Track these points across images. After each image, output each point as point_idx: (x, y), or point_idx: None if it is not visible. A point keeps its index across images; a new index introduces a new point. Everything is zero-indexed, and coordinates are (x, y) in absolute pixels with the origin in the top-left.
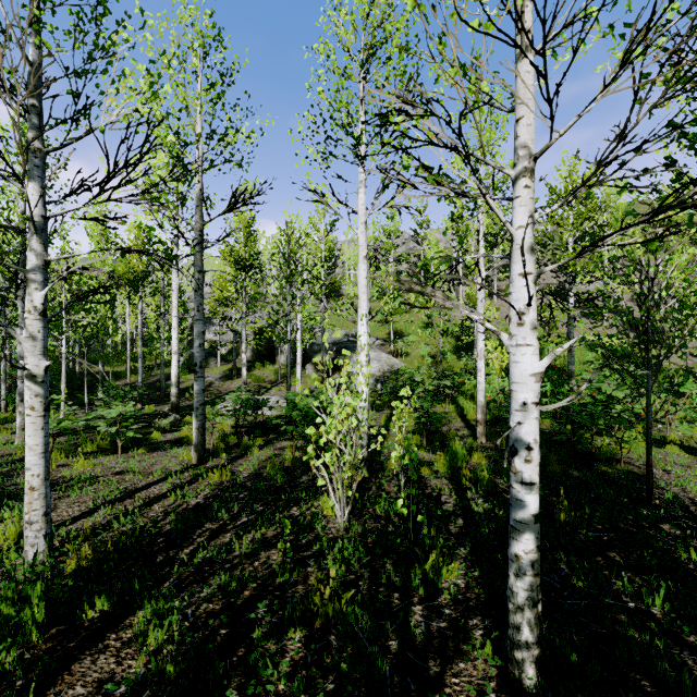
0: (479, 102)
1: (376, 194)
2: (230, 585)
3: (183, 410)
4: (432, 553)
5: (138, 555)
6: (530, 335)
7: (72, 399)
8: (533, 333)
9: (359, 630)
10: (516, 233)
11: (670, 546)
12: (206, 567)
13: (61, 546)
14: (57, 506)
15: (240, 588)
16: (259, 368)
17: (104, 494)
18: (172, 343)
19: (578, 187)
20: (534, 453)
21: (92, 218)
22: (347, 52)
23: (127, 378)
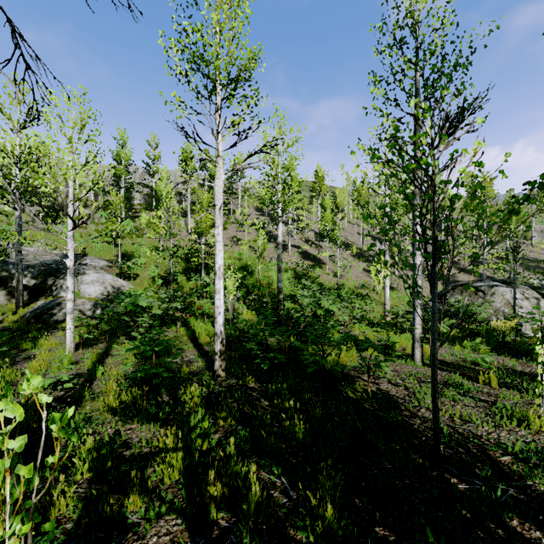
0: None
1: None
2: None
3: None
4: None
5: None
6: None
7: None
8: None
9: None
10: None
11: None
12: None
13: None
14: None
15: None
16: None
17: None
18: None
19: None
20: None
21: None
22: None
23: None
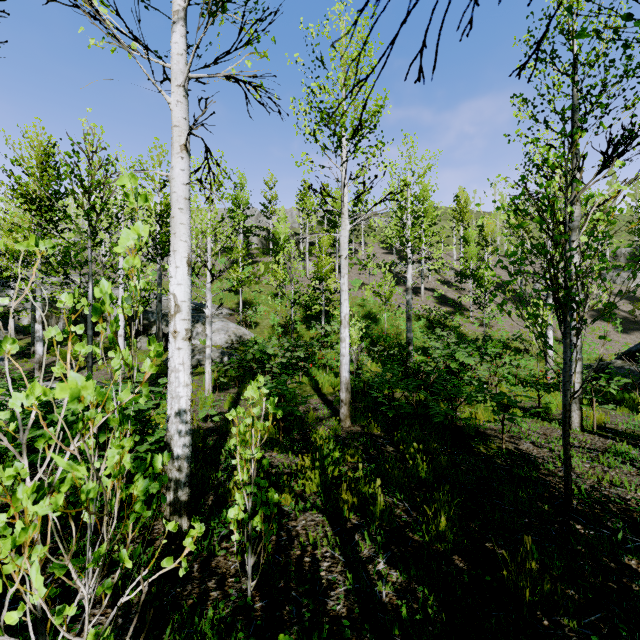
0: None
1: (200, 16)
2: None
3: None
4: None
5: None
6: None
7: None
8: None
9: None
10: None
11: None
12: None
13: None
14: None
15: None
16: (74, 342)
17: None
18: None
19: None
20: None
21: None
22: None
23: None
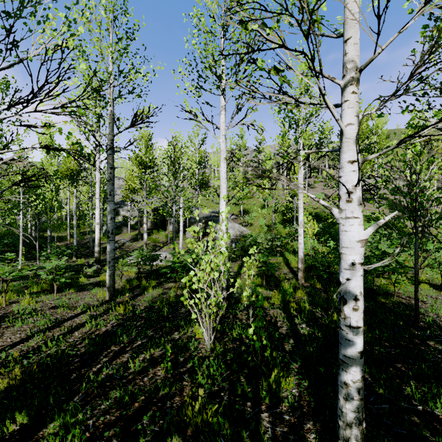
0: (319, 21)
1: (232, 114)
2: (124, 398)
3: (104, 261)
4: (275, 370)
5: (58, 374)
6: (357, 210)
7: (29, 254)
8: (359, 208)
9: (221, 436)
10: (346, 129)
11: (437, 358)
12: (107, 383)
13: (0, 366)
14: (3, 334)
15: (131, 400)
16: (156, 234)
17: (39, 324)
18: (96, 217)
19: (393, 94)
20: (360, 303)
21: (25, 125)
22: (213, 18)
23: (68, 240)
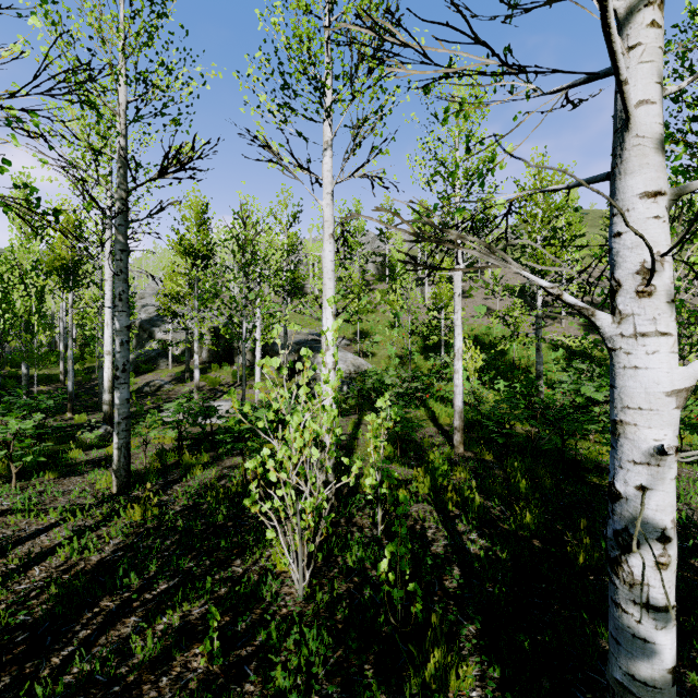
0: None
1: (345, 154)
2: None
3: None
4: (435, 653)
5: None
6: (667, 315)
7: None
8: (670, 311)
9: None
10: (636, 113)
11: None
12: (77, 697)
13: None
14: None
15: None
16: (216, 370)
17: None
18: (105, 342)
19: None
20: (672, 548)
21: None
22: None
23: (61, 382)
